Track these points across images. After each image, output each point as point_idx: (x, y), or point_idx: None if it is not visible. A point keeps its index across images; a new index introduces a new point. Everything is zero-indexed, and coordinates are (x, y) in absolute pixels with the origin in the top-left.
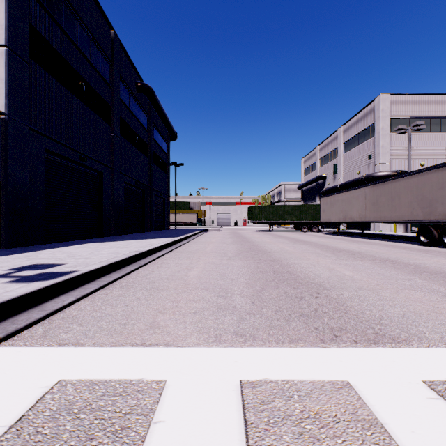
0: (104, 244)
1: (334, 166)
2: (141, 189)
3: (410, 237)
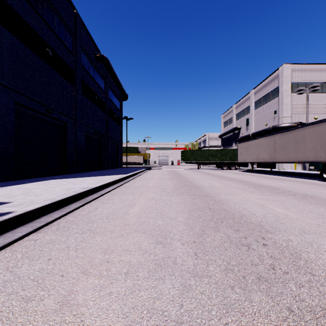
0: (63, 180)
1: (246, 120)
2: (99, 136)
3: (311, 174)
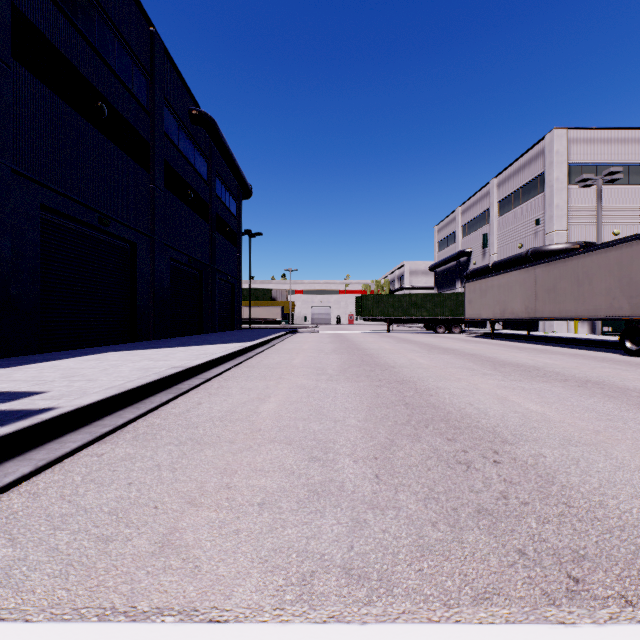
0: (132, 353)
1: (483, 237)
2: (197, 269)
3: (605, 343)
